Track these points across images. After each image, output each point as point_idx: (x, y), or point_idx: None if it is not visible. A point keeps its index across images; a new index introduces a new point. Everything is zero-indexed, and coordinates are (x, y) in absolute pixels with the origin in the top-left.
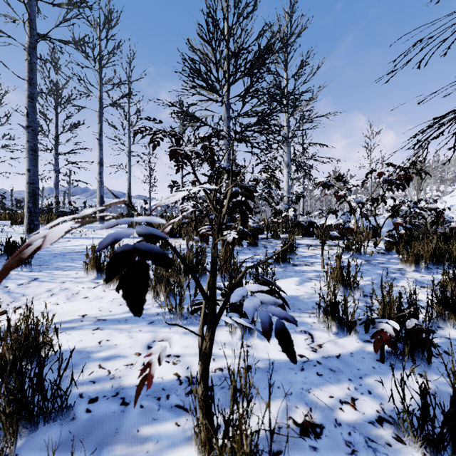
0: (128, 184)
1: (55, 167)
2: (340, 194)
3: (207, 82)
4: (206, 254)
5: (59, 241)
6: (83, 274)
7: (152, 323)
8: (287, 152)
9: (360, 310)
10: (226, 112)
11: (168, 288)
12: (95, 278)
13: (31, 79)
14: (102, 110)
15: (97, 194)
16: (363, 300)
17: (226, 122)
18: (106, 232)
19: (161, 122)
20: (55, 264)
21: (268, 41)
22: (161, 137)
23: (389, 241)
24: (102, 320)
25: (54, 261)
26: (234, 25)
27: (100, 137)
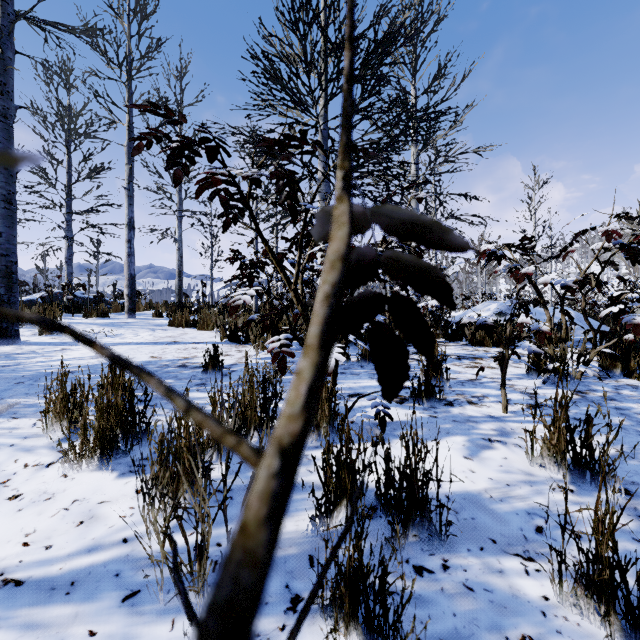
0: (178, 259)
1: (67, 232)
2: (527, 272)
3: (292, 92)
4: (287, 376)
5: (46, 351)
6: (44, 427)
7: (133, 600)
8: (416, 207)
9: (639, 545)
10: (323, 143)
11: (168, 516)
12: (63, 439)
13: (4, 85)
14: (133, 143)
15: (125, 272)
16: (629, 507)
17: (323, 158)
18: (132, 333)
19: (184, 121)
20: (7, 401)
21: (390, 24)
22: (189, 156)
23: (608, 354)
24: (14, 583)
25: (11, 393)
26: (334, 1)
27: (130, 185)
